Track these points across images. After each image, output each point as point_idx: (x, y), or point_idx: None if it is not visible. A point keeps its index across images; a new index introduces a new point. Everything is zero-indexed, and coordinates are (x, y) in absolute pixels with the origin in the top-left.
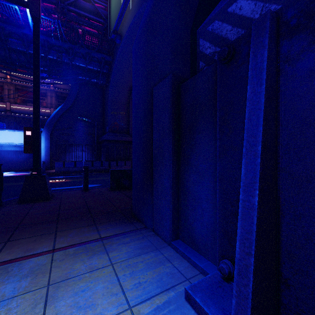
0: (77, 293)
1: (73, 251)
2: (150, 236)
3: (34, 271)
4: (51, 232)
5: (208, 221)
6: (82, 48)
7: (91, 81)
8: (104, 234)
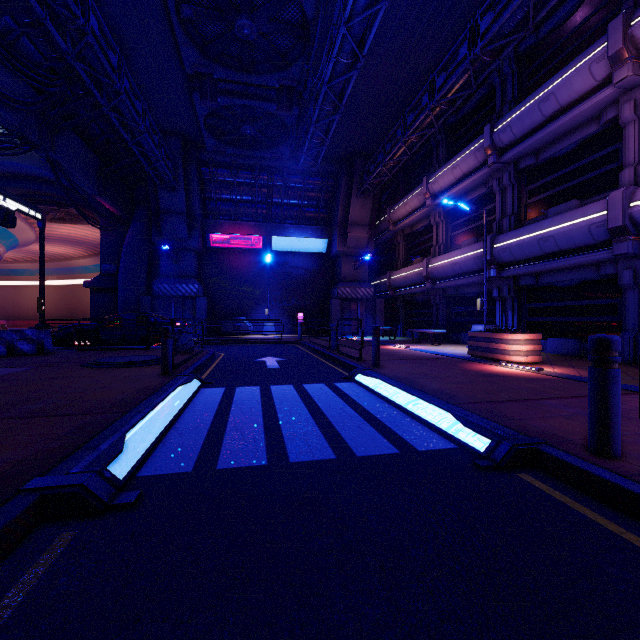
0: None
1: None
2: None
3: None
4: None
5: None
6: None
7: None
8: None
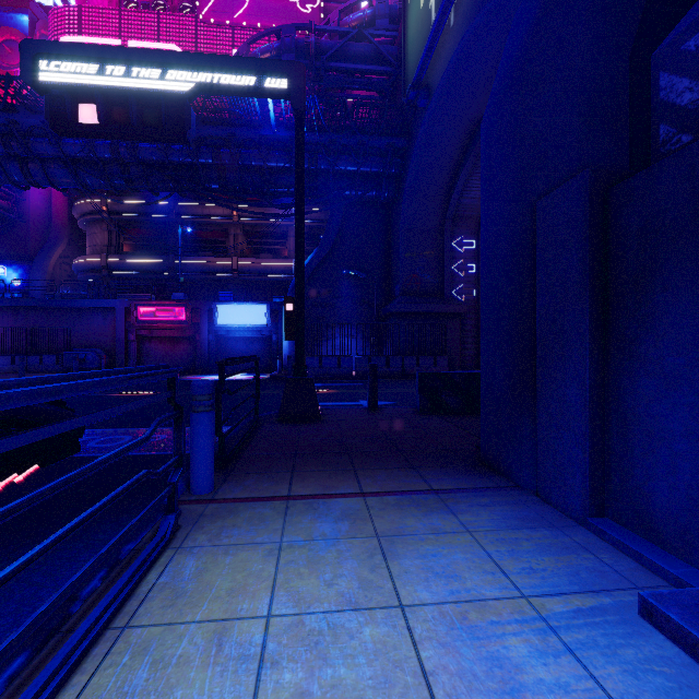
0: (424, 555)
1: (394, 501)
2: (533, 504)
3: (348, 515)
4: (347, 468)
5: (691, 480)
6: (351, 137)
7: (367, 197)
8: (437, 484)
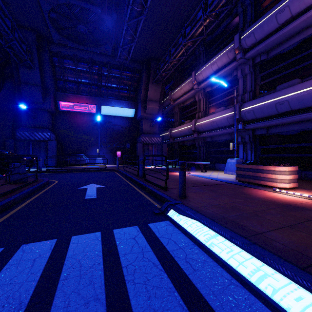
0: None
1: None
2: None
3: None
4: None
5: None
6: None
7: None
8: None
